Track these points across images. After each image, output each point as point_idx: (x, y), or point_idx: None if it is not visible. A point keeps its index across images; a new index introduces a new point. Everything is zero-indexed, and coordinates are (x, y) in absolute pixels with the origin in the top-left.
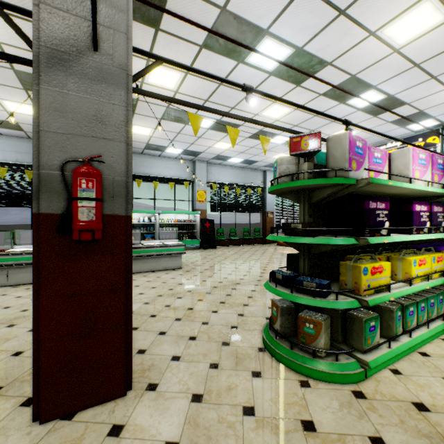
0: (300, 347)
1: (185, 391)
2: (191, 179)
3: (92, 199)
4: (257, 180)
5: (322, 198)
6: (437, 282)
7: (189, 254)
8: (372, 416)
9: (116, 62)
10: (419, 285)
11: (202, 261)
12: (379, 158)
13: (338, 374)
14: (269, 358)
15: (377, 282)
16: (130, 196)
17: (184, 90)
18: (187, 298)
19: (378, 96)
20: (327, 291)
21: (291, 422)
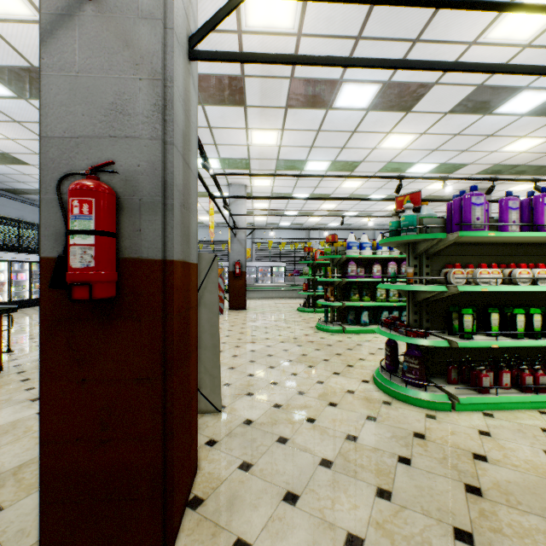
0: None
1: None
2: None
3: None
4: None
5: None
6: None
7: None
8: None
9: None
10: None
11: None
12: None
13: None
14: None
15: None
16: None
17: None
18: None
19: None
20: None
21: None
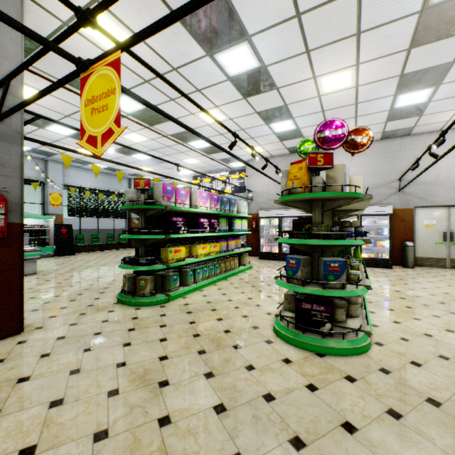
0: (138, 294)
1: (65, 324)
2: (41, 179)
3: (3, 214)
4: (122, 186)
5: (151, 214)
6: (212, 257)
7: (41, 262)
8: (165, 310)
9: (14, 128)
10: (201, 258)
11: (60, 266)
12: (184, 194)
13: (155, 301)
14: (120, 305)
15: (177, 257)
16: (23, 211)
17: (43, 103)
18: (52, 291)
19: (206, 144)
20: (151, 262)
21: (127, 319)
